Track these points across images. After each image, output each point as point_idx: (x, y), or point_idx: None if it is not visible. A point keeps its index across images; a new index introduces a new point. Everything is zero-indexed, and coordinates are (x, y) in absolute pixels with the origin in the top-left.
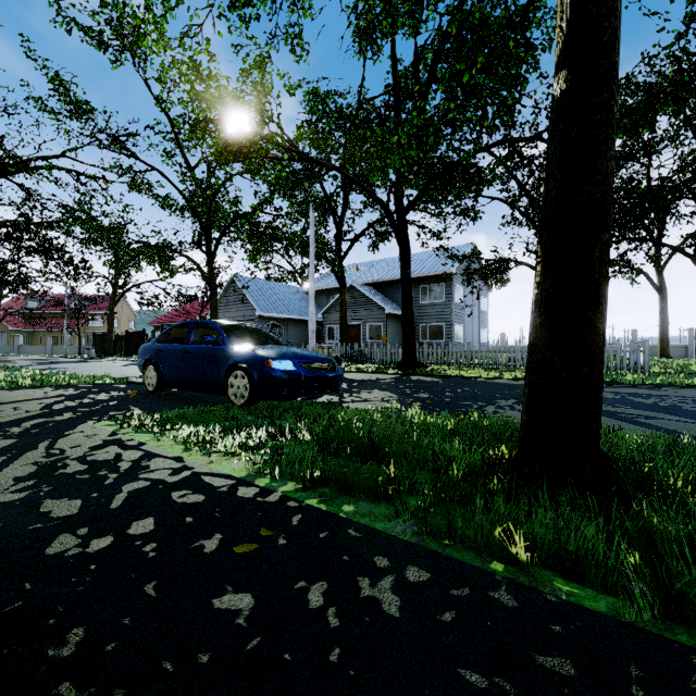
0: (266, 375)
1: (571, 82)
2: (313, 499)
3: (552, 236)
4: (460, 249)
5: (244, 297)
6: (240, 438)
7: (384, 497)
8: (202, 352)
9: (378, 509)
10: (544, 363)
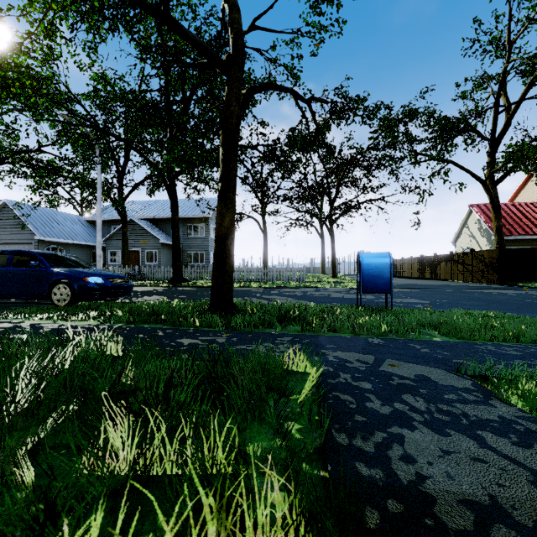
0: (84, 286)
1: (222, 188)
2: (132, 326)
3: (218, 235)
4: (215, 201)
5: (20, 222)
6: (83, 315)
7: (160, 322)
8: (26, 273)
9: (158, 325)
10: (215, 275)
